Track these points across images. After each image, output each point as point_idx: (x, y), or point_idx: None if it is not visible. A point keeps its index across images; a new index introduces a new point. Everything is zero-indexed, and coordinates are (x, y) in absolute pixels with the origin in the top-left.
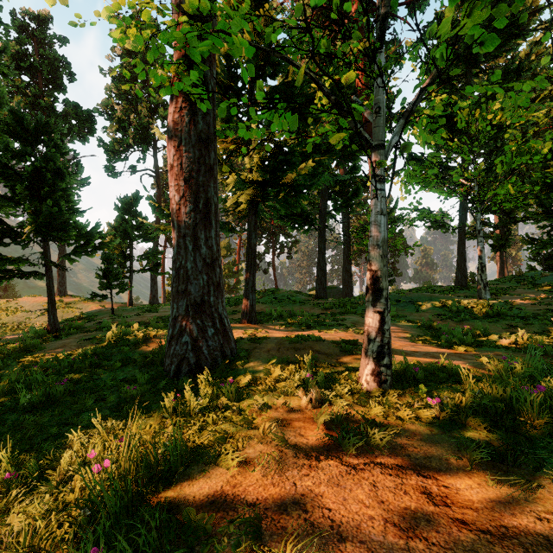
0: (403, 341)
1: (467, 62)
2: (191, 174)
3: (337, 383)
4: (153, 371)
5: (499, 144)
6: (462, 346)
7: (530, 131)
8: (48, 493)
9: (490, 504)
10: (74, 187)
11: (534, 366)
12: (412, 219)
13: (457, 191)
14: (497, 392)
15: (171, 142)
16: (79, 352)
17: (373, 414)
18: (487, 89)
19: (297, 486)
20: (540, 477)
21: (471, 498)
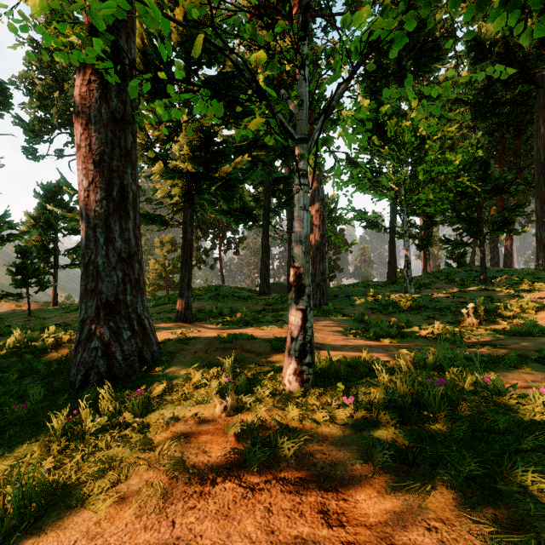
0: (335, 335)
1: (396, 78)
2: (102, 158)
3: (260, 385)
4: (56, 383)
5: (423, 155)
6: (387, 338)
7: (445, 144)
8: None
9: (385, 516)
10: None
11: (443, 356)
12: (350, 218)
13: (387, 194)
14: (406, 386)
15: (78, 118)
16: None
17: (290, 418)
18: (402, 94)
19: (176, 525)
20: (435, 476)
21: (367, 511)
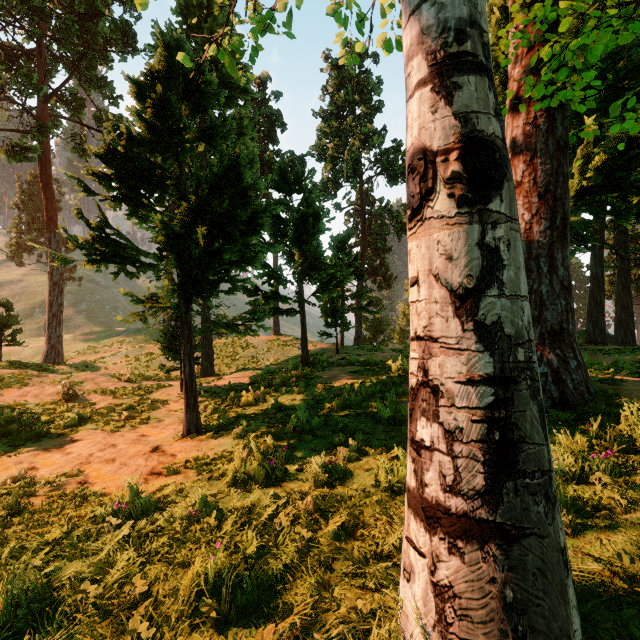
0: None
1: None
2: (547, 188)
3: None
4: None
5: None
6: None
7: None
8: (570, 484)
9: None
10: (328, 228)
11: None
12: None
13: None
14: None
15: (519, 157)
16: (376, 381)
17: None
18: None
19: None
20: None
21: None
